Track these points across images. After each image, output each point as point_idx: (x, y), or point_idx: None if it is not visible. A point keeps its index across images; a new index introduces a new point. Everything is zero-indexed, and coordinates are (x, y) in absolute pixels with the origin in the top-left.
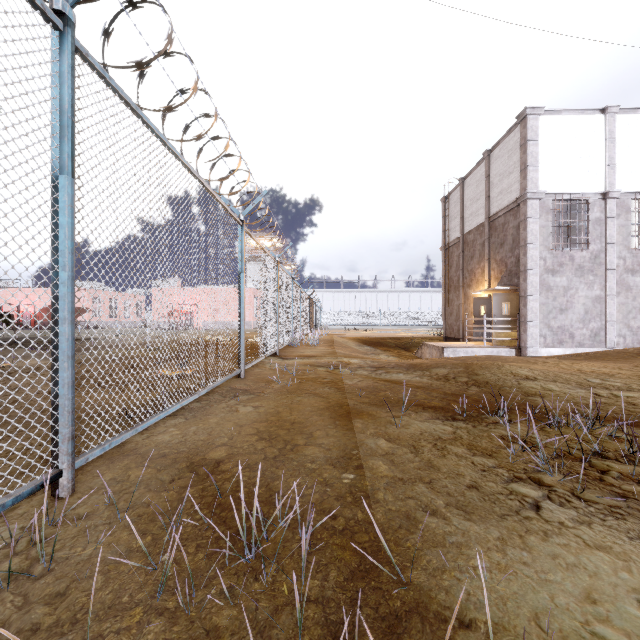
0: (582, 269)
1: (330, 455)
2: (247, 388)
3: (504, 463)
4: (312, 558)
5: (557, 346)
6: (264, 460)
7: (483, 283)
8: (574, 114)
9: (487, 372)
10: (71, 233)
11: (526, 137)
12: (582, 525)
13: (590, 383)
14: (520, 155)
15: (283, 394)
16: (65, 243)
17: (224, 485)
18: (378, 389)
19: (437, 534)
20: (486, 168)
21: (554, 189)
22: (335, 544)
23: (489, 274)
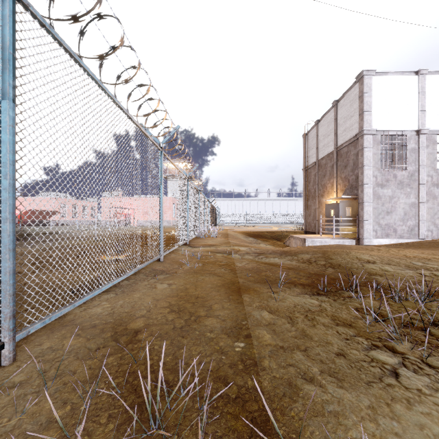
0: (402, 184)
1: (225, 325)
2: (164, 269)
3: (362, 332)
4: (209, 429)
5: (385, 238)
6: (173, 330)
7: (332, 194)
8: (396, 75)
9: (339, 257)
10: (12, 148)
11: (363, 91)
12: (437, 392)
13: (415, 265)
14: (359, 104)
15: (190, 274)
16: (7, 156)
17: (139, 354)
18: (260, 270)
19: (316, 403)
20: (334, 113)
21: (382, 127)
22: (229, 413)
23: (336, 187)
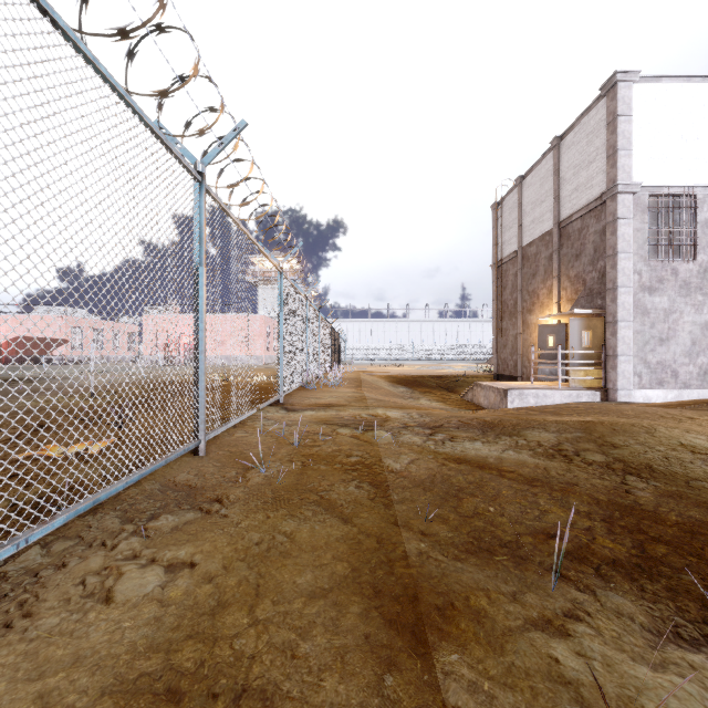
0: (688, 286)
1: None
2: (193, 487)
3: None
4: None
5: (656, 388)
6: None
7: (550, 307)
8: (678, 82)
9: (632, 443)
10: None
11: (616, 111)
12: None
13: None
14: (606, 136)
15: (259, 509)
16: None
17: None
18: (455, 488)
19: None
20: (555, 160)
21: (652, 181)
22: None
23: (559, 295)
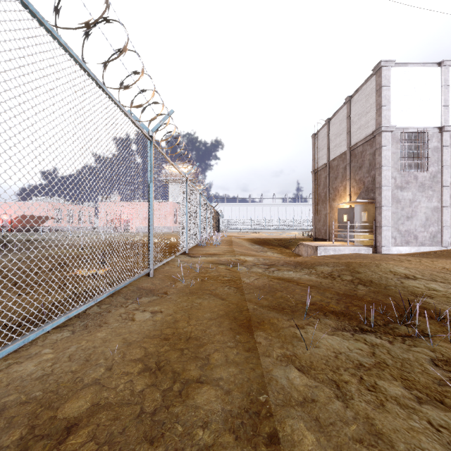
0: (423, 186)
1: (230, 407)
2: (152, 288)
3: None
4: None
5: (404, 245)
6: (137, 422)
7: (345, 197)
8: (417, 66)
9: (367, 271)
10: None
11: (381, 84)
12: None
13: None
14: (376, 98)
15: (184, 295)
16: None
17: None
18: (274, 289)
19: None
20: (347, 110)
21: (402, 124)
22: None
23: (350, 190)
